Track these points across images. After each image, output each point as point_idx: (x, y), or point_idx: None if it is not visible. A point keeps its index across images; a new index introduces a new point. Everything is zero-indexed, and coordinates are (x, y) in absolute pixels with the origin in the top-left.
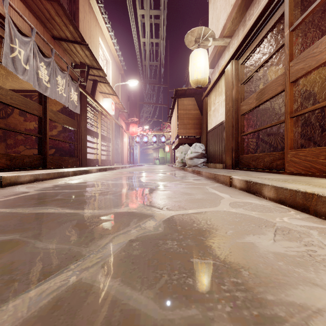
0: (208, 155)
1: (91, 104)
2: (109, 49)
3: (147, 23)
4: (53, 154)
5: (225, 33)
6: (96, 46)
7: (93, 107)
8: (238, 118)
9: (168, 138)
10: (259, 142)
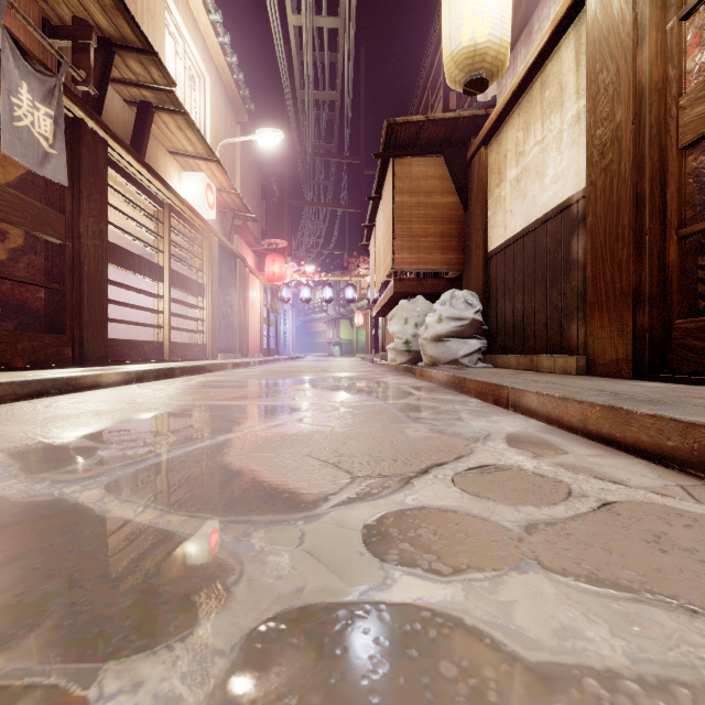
0: (490, 328)
1: (132, 176)
2: (203, 42)
3: None
4: None
5: None
6: (152, 10)
7: (141, 185)
8: (662, 165)
9: (362, 296)
10: None
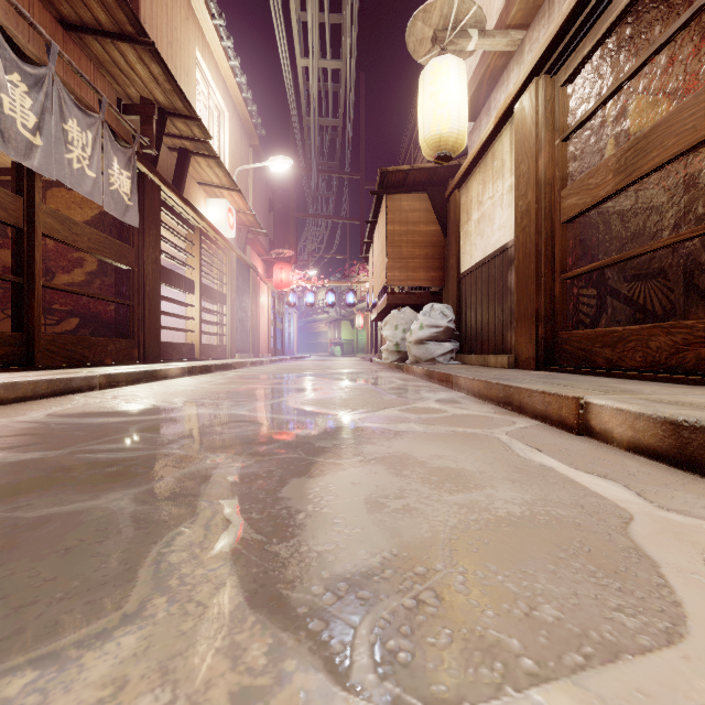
0: (461, 334)
1: (174, 209)
2: (223, 83)
3: (313, 17)
4: (73, 330)
5: (513, 17)
6: (187, 69)
7: (180, 216)
8: (552, 232)
9: (362, 298)
10: (605, 299)
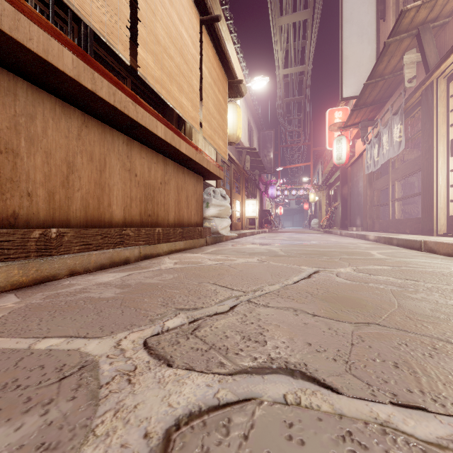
0: None
1: None
2: None
3: None
4: None
5: None
6: None
7: None
8: None
9: None
10: None
